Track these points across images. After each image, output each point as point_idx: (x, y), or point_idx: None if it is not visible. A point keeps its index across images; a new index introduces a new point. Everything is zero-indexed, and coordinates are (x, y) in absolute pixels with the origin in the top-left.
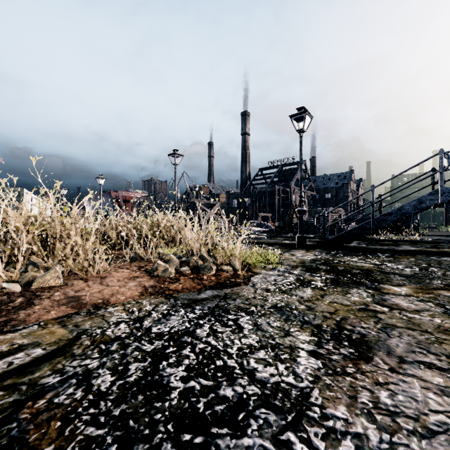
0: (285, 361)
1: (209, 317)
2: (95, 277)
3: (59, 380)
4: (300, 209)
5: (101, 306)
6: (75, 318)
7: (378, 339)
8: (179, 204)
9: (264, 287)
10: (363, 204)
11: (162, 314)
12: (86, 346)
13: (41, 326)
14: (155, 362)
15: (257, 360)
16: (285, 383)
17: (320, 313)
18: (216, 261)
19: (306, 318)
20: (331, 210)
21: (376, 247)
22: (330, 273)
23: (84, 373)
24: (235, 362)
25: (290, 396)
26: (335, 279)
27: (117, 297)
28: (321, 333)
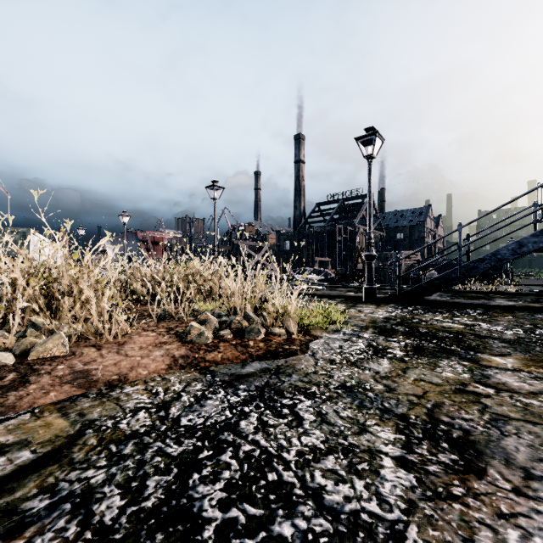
0: (364, 474)
1: (256, 402)
2: (112, 343)
3: (47, 505)
4: (369, 254)
5: (116, 384)
6: (81, 402)
7: (489, 438)
8: (219, 246)
9: (327, 358)
10: (447, 248)
11: (194, 397)
12: (90, 447)
13: (34, 415)
14: (182, 475)
15: (325, 472)
16: (366, 513)
17: (405, 396)
18: (266, 321)
19: (387, 405)
20: (407, 255)
21: (464, 302)
22: (410, 336)
23: (83, 492)
24: (294, 476)
25: (375, 537)
26: (417, 346)
27: (137, 371)
28: (409, 428)
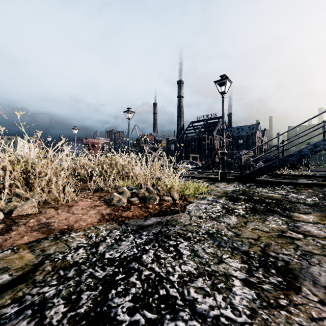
0: (222, 290)
1: (153, 243)
2: (64, 206)
3: (16, 311)
4: (222, 152)
5: (66, 231)
6: (43, 242)
7: (301, 267)
8: (132, 148)
9: (197, 215)
10: (270, 148)
11: (114, 240)
12: (47, 272)
13: (13, 251)
14: (105, 290)
15: (196, 289)
16: (224, 317)
17: (246, 239)
18: (159, 192)
19: (235, 245)
20: (246, 152)
21: (281, 181)
22: (248, 202)
23: (40, 302)
24: (177, 291)
25: None
26: (253, 207)
27: (79, 223)
28: (250, 260)
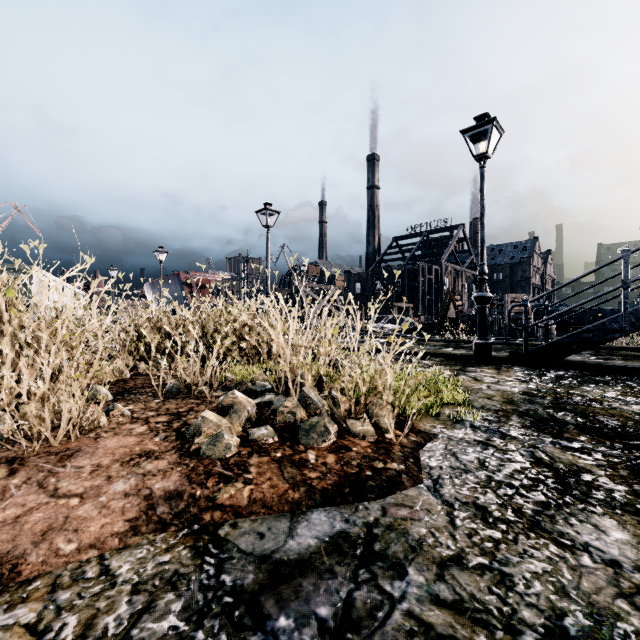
0: None
1: None
2: (51, 454)
3: None
4: (481, 295)
5: None
6: None
7: None
8: (277, 290)
9: (467, 499)
10: (591, 286)
11: None
12: None
13: None
14: None
15: None
16: None
17: None
18: (337, 407)
19: None
20: (539, 296)
21: (633, 365)
22: (599, 438)
23: None
24: None
25: None
26: (634, 464)
27: (52, 544)
28: None
